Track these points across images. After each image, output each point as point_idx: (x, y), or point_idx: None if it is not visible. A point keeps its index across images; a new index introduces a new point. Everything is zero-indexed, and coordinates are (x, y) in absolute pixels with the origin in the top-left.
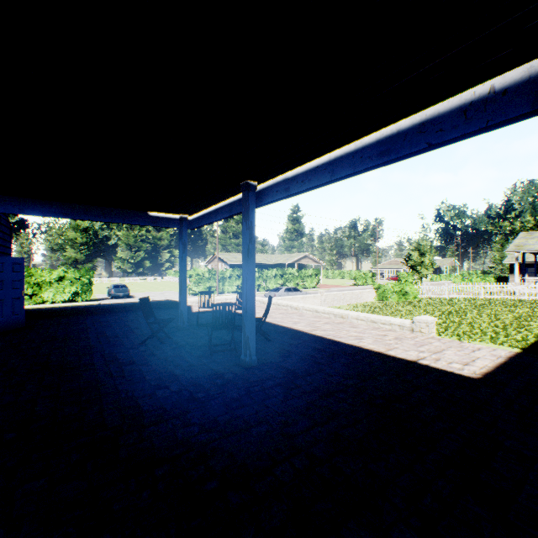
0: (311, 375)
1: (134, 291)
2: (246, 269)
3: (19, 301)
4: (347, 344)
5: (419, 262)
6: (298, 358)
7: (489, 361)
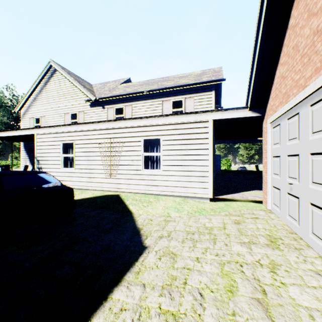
0: None
1: None
2: None
3: (219, 166)
4: None
5: None
6: None
7: None
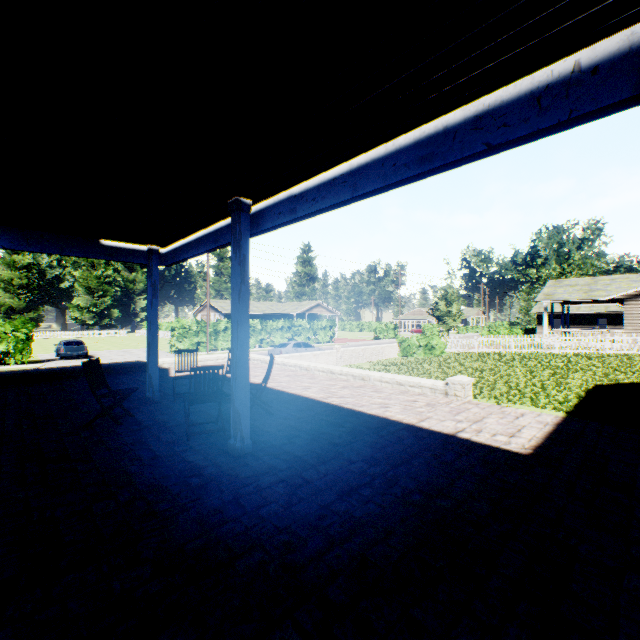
0: (325, 462)
1: (96, 349)
2: (237, 319)
3: None
4: (370, 414)
5: (446, 312)
6: (309, 438)
7: (537, 429)
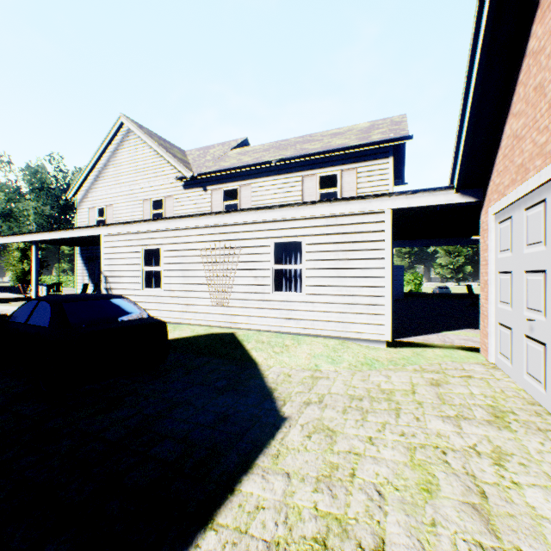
0: None
1: None
2: None
3: (401, 286)
4: None
5: None
6: None
7: None
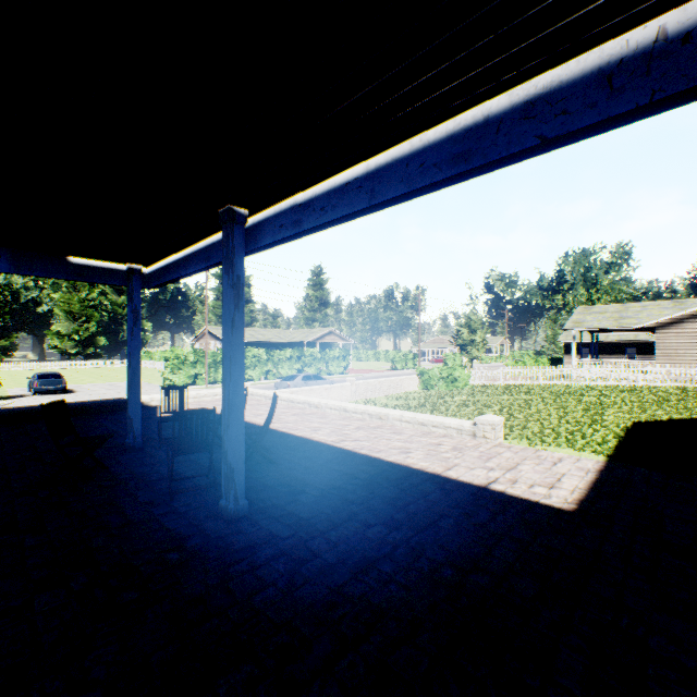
0: (337, 527)
1: (77, 382)
2: (229, 354)
3: None
4: (390, 462)
5: (470, 341)
6: (317, 494)
7: (578, 478)
